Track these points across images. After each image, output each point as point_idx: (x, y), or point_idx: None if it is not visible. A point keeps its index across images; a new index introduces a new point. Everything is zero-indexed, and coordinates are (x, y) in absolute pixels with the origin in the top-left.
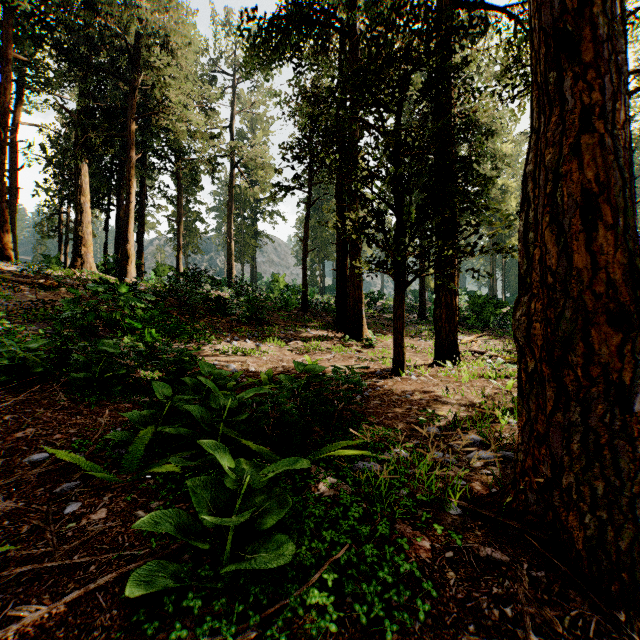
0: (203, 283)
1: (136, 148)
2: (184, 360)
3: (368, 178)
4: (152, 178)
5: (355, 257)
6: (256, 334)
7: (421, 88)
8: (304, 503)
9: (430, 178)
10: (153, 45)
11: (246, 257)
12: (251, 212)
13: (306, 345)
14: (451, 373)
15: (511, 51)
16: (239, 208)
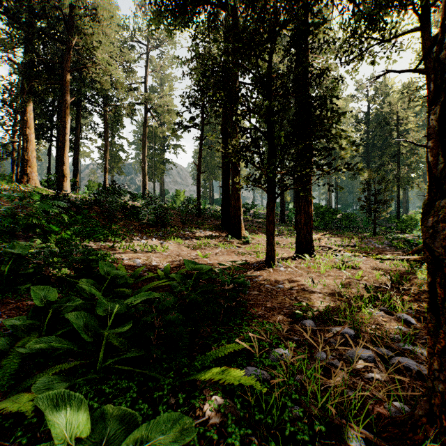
0: (119, 195)
1: (72, 94)
2: (92, 258)
3: (247, 112)
4: (85, 118)
5: (235, 177)
6: (161, 234)
7: (289, 40)
8: (185, 443)
9: (297, 111)
10: (83, 15)
11: (156, 177)
12: (160, 145)
13: (199, 242)
14: (312, 265)
15: (350, 26)
16: (151, 142)
